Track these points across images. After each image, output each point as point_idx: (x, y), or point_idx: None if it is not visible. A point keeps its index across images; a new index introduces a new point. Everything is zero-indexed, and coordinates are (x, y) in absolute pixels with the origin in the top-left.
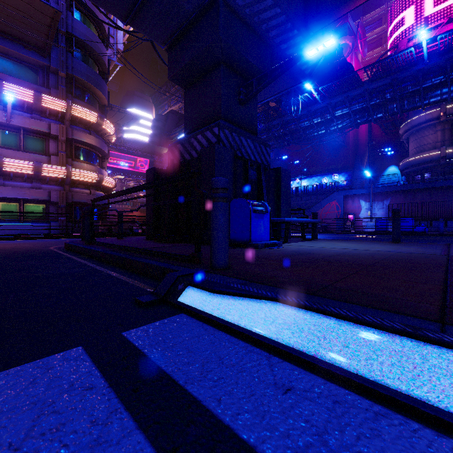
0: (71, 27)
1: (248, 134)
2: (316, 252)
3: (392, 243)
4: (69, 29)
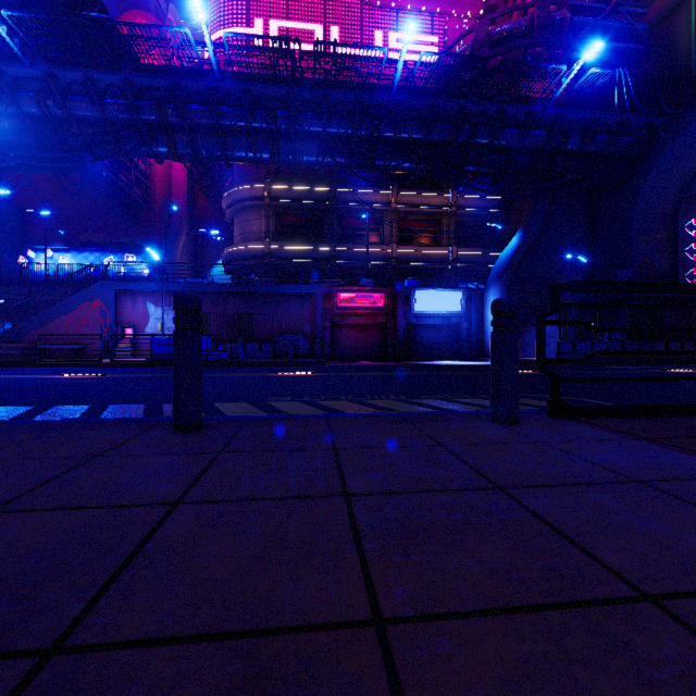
0: None
1: None
2: None
3: None
4: None
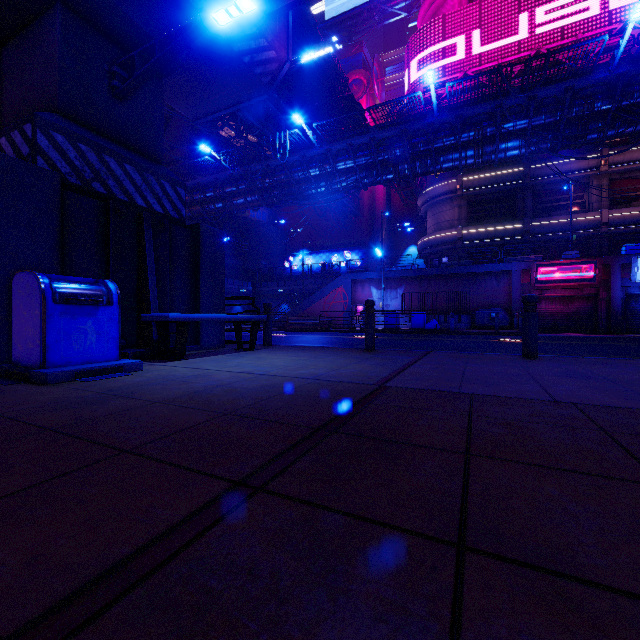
0: None
1: (131, 155)
2: (154, 389)
3: (359, 352)
4: None
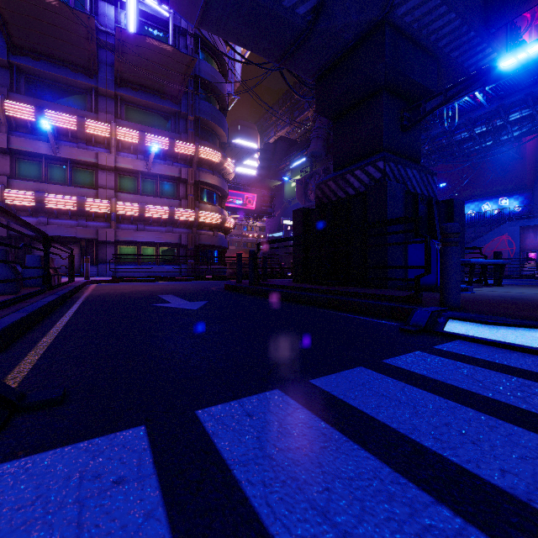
0: (198, 69)
1: (413, 163)
2: (533, 298)
3: None
4: (196, 72)
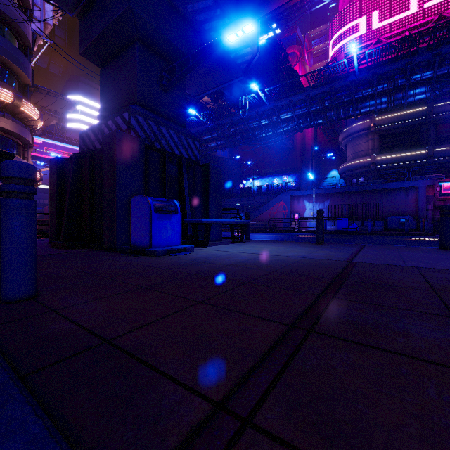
0: None
1: (172, 124)
2: (217, 260)
3: (315, 244)
4: None
